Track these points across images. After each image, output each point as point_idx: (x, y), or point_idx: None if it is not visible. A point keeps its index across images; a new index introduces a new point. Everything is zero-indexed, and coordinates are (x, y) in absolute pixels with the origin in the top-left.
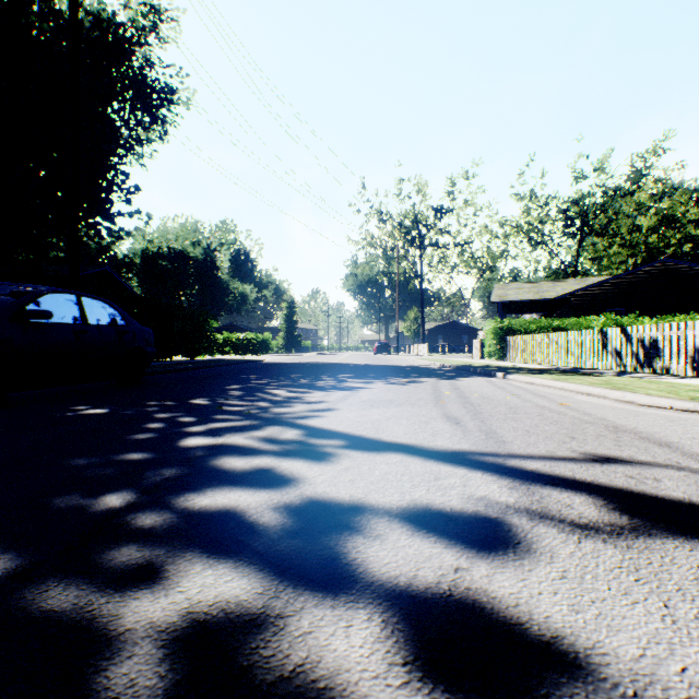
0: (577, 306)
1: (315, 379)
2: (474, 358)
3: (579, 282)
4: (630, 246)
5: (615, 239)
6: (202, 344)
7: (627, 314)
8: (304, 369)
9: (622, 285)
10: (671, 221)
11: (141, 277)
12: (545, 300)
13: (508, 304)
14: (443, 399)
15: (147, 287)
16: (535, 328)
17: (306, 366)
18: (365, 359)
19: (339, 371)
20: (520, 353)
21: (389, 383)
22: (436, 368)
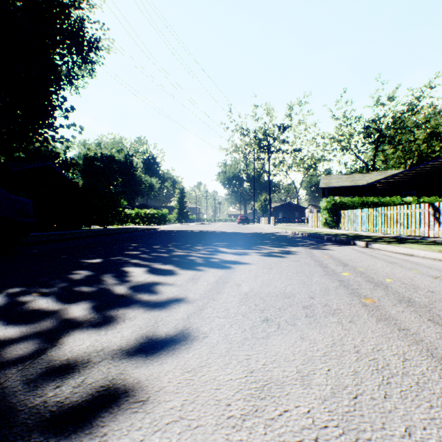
0: (381, 190)
1: (188, 248)
2: (311, 227)
3: (381, 174)
4: (410, 151)
5: (399, 147)
6: (114, 217)
7: (418, 195)
8: (184, 237)
9: (414, 175)
10: (436, 134)
11: (82, 173)
12: (358, 186)
13: (331, 189)
14: (359, 290)
15: (87, 179)
16: (360, 204)
17: (187, 233)
18: (232, 228)
19: (212, 239)
20: (350, 223)
21: (263, 255)
22: (291, 235)
